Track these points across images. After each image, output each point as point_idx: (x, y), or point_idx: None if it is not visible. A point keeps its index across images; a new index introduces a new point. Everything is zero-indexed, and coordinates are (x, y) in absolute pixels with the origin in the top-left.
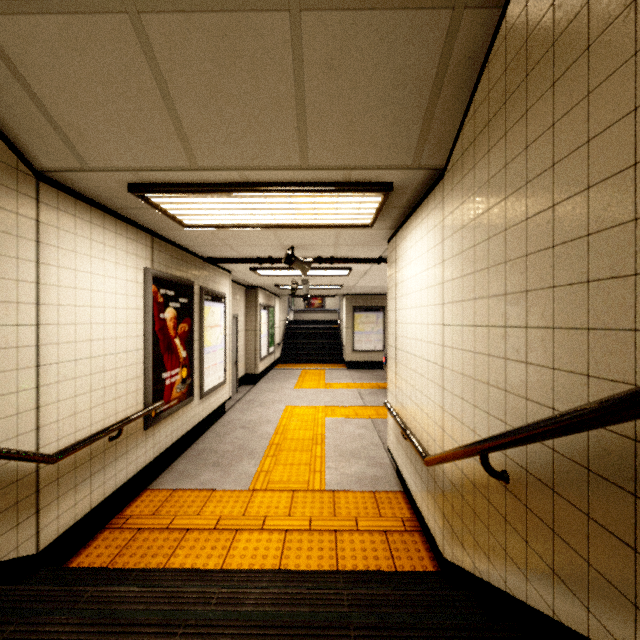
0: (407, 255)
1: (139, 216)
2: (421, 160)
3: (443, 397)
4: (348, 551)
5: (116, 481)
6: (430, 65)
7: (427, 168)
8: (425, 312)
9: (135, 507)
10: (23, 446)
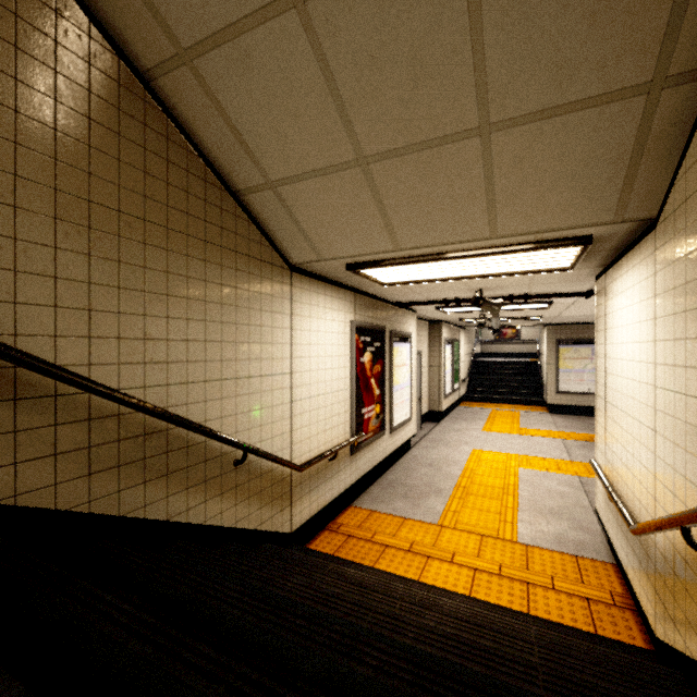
0: (617, 300)
1: (348, 281)
2: (625, 215)
3: (655, 464)
4: (541, 605)
5: (332, 494)
6: (626, 139)
7: (633, 220)
8: (636, 368)
9: (344, 518)
10: (284, 457)
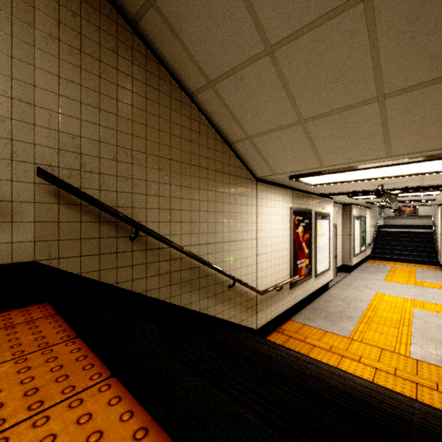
0: None
1: (288, 184)
2: None
3: None
4: (426, 398)
5: (279, 310)
6: None
7: None
8: None
9: (286, 326)
10: (253, 286)
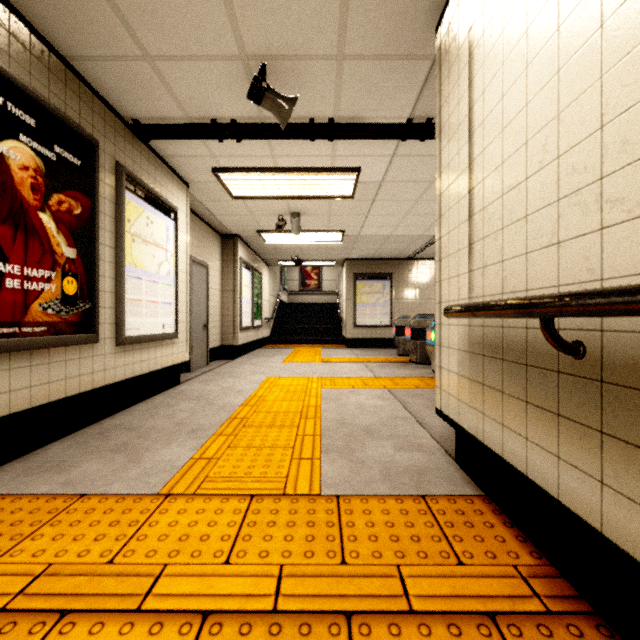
0: None
1: None
2: None
3: None
4: None
5: None
6: None
7: None
8: None
9: None
10: None
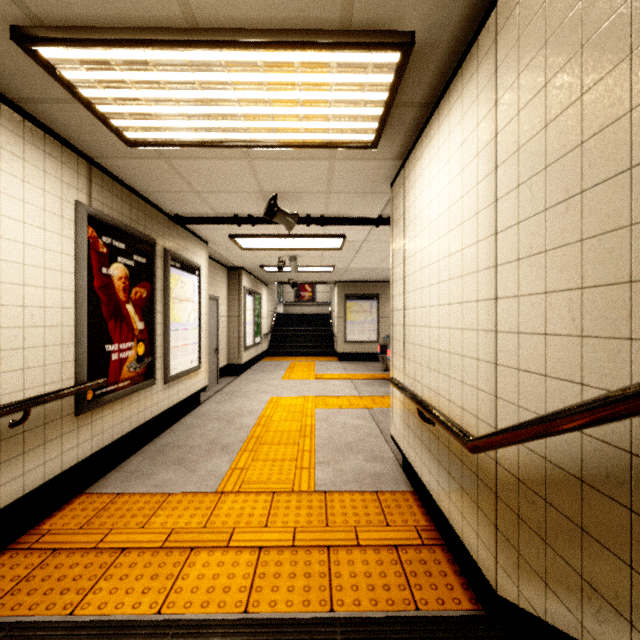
0: (423, 177)
1: (60, 121)
2: None
3: (496, 345)
4: (346, 577)
5: (24, 483)
6: None
7: None
8: (457, 235)
9: (59, 518)
10: None
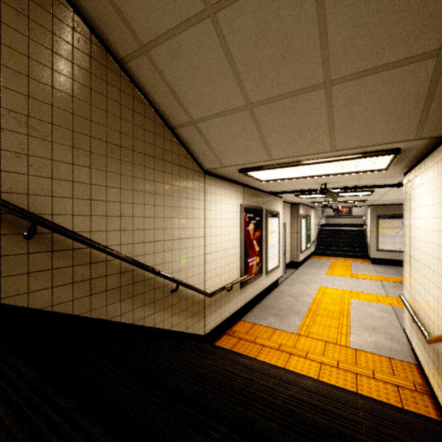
0: (418, 189)
1: (239, 179)
2: (422, 134)
3: None
4: (365, 388)
5: (229, 312)
6: (422, 86)
7: (428, 138)
8: (431, 235)
9: (236, 327)
10: (200, 288)
